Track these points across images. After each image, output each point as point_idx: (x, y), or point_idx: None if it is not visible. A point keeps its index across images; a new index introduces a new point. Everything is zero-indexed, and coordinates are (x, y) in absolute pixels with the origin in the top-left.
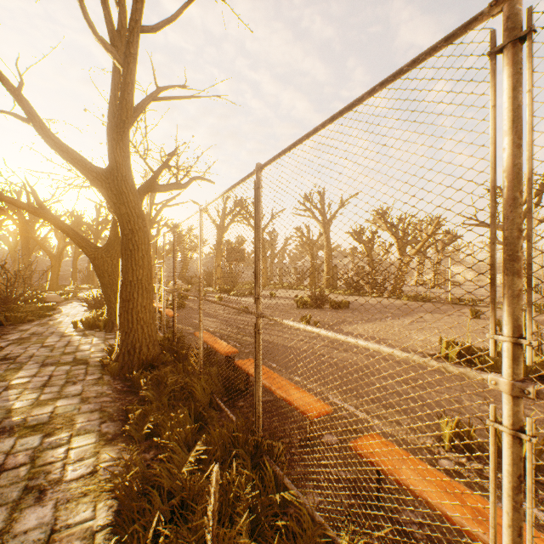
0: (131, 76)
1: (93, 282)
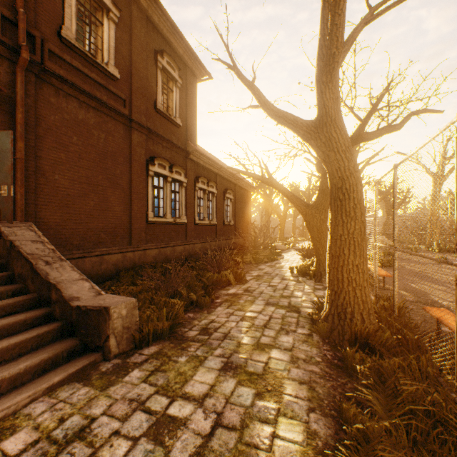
0: None
1: (306, 236)
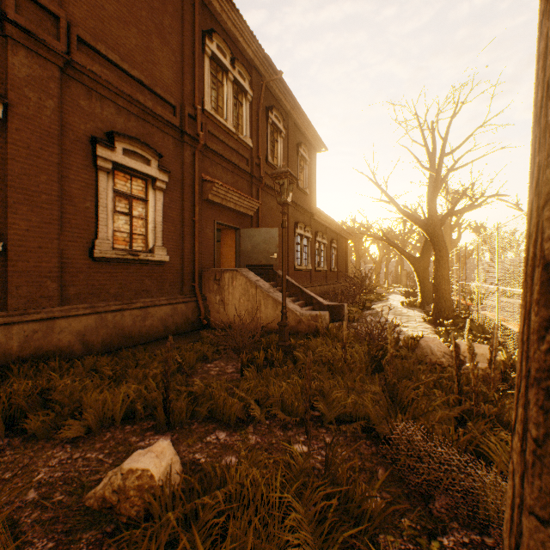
0: (439, 176)
1: (400, 282)
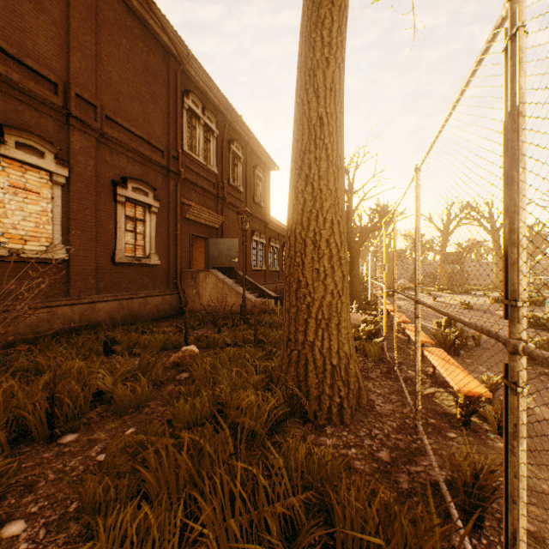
0: (351, 206)
1: None
